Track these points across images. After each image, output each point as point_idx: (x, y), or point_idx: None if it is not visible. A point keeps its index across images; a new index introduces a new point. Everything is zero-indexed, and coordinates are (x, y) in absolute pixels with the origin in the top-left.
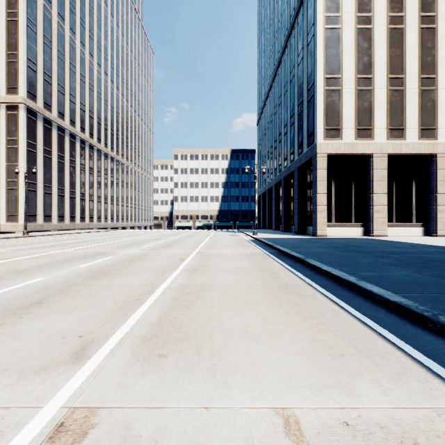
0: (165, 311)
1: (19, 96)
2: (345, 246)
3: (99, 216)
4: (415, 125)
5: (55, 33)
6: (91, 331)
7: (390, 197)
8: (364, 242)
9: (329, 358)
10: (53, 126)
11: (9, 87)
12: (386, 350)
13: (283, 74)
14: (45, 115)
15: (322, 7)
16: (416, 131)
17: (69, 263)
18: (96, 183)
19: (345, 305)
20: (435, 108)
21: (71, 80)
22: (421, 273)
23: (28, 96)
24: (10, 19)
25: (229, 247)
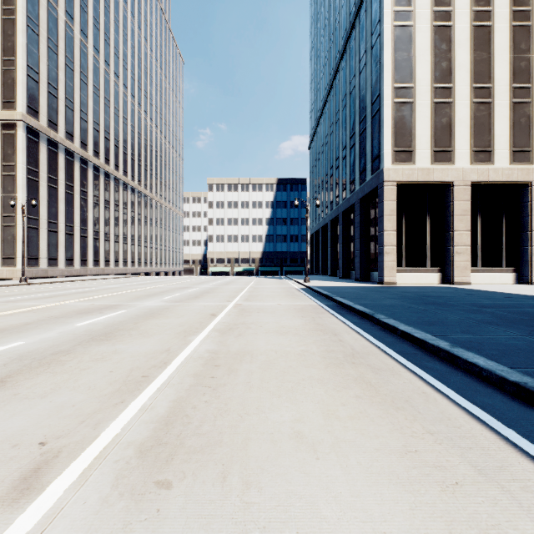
0: (180, 397)
1: (17, 112)
2: (422, 297)
3: (116, 259)
4: (505, 146)
5: (62, 35)
6: (61, 433)
7: (474, 235)
8: (444, 291)
9: (437, 490)
10: (59, 150)
11: (5, 100)
12: (527, 471)
13: (341, 84)
14: (50, 135)
15: (390, 0)
16: (507, 153)
17: (65, 320)
18: (114, 219)
19: (441, 386)
20: (530, 125)
21: (83, 93)
22: (533, 335)
23: (28, 112)
24: (6, 18)
25: (274, 298)
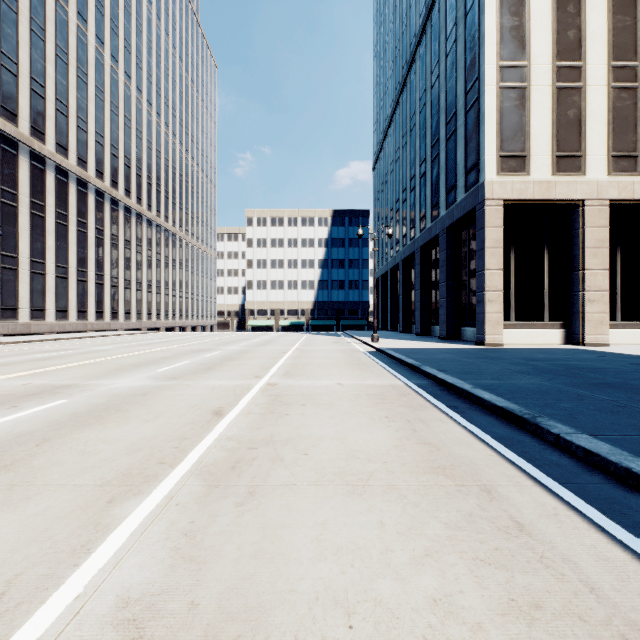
0: None
1: None
2: (570, 370)
3: (127, 311)
4: None
5: (51, 16)
6: None
7: (611, 276)
8: (589, 358)
9: None
10: (47, 166)
11: None
12: None
13: (418, 78)
14: (33, 146)
15: None
16: None
17: None
18: (123, 260)
19: None
20: None
21: (80, 94)
22: None
23: (1, 114)
24: None
25: (331, 369)
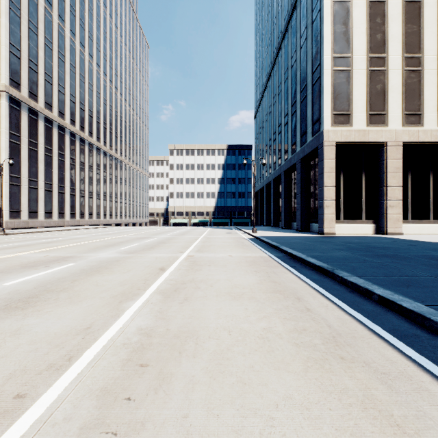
0: None
1: (0, 84)
2: (369, 248)
3: (90, 212)
4: (434, 110)
5: (41, 18)
6: None
7: (405, 190)
8: (385, 242)
9: None
10: (39, 117)
11: None
12: None
13: (283, 60)
14: (30, 104)
15: None
16: (435, 116)
17: None
18: (88, 178)
19: None
20: None
21: (60, 69)
22: None
23: (10, 84)
24: None
25: (225, 248)
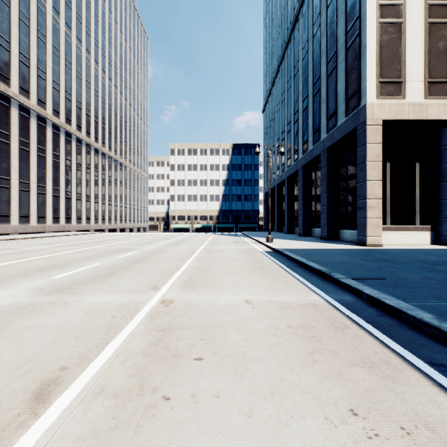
0: None
1: None
2: None
3: (78, 216)
4: None
5: None
6: None
7: None
8: None
9: None
10: (12, 104)
11: None
12: None
13: (301, 33)
14: None
15: None
16: None
17: None
18: (75, 178)
19: None
20: None
21: (40, 51)
22: None
23: None
24: None
25: (235, 275)
